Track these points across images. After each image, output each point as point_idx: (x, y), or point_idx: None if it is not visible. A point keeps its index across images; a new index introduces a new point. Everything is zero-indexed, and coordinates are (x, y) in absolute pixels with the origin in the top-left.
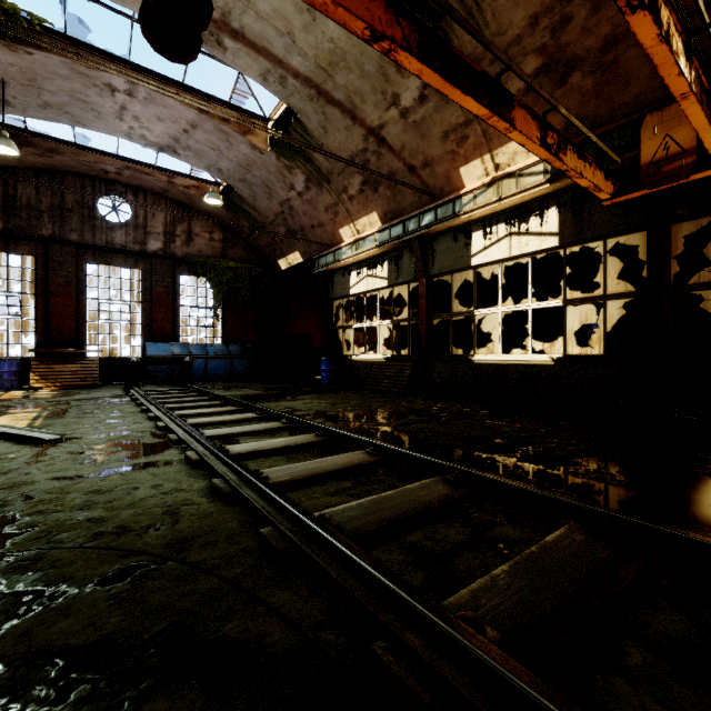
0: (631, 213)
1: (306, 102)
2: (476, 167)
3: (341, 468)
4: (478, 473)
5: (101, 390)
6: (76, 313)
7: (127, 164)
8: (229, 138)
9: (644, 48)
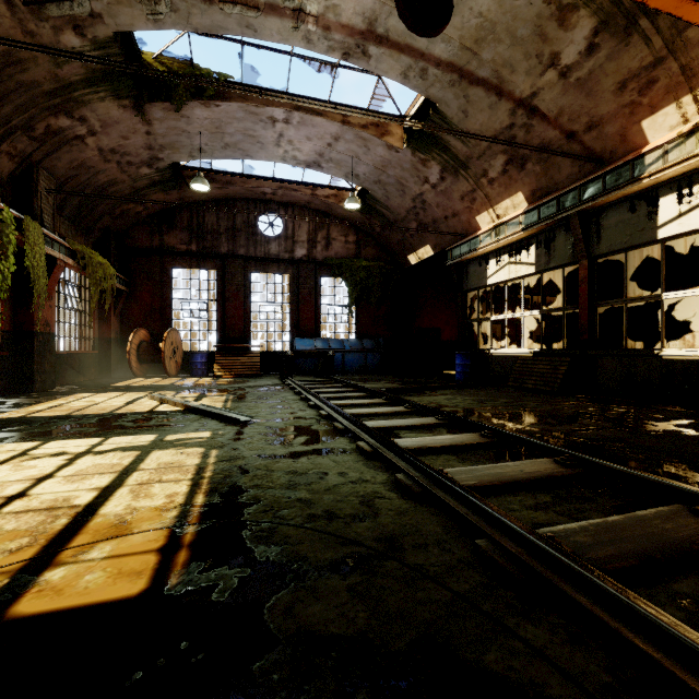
0: None
1: (446, 90)
2: (667, 115)
3: (532, 477)
4: None
5: (263, 379)
6: (243, 315)
7: (280, 185)
8: (367, 143)
9: None
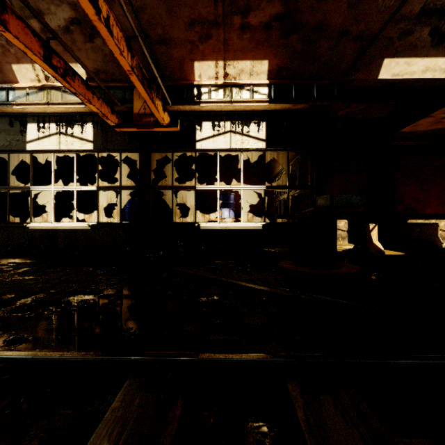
0: (133, 141)
1: None
2: (28, 70)
3: None
4: None
5: None
6: None
7: None
8: None
9: (91, 18)
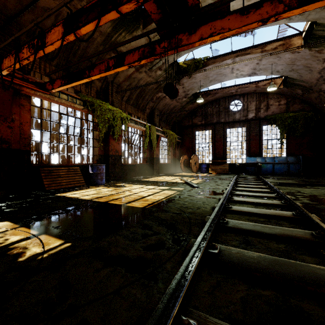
0: None
1: (320, 12)
2: None
3: (265, 214)
4: None
5: (227, 175)
6: (223, 147)
7: (238, 87)
8: (278, 55)
9: None
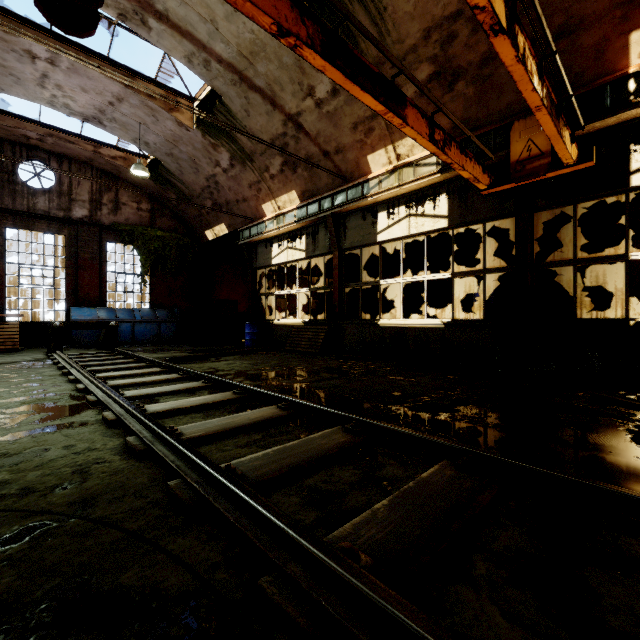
0: (504, 202)
1: (229, 86)
2: (381, 155)
3: (253, 422)
4: (372, 422)
5: (21, 354)
6: None
7: (50, 132)
8: (155, 113)
9: (506, 66)
